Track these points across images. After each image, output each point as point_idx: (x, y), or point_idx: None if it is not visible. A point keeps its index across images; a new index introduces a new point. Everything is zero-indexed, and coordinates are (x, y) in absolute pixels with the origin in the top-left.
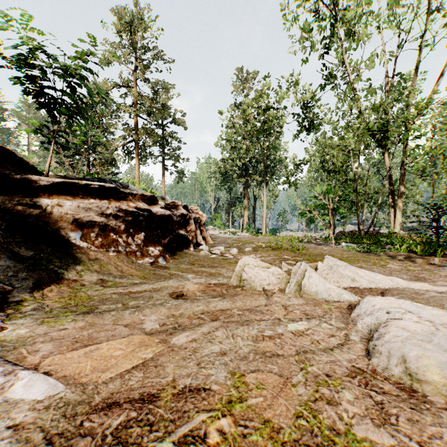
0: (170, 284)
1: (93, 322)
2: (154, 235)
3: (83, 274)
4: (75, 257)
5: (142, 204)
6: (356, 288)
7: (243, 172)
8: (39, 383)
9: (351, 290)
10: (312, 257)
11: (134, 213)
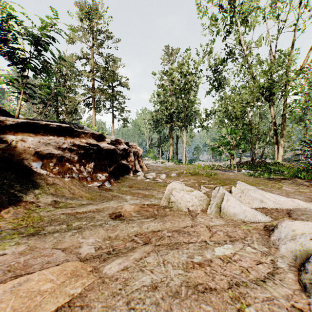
0: (111, 205)
1: (35, 245)
2: (101, 164)
3: (40, 196)
4: (35, 182)
5: (92, 141)
6: (265, 209)
7: (169, 120)
8: None
9: (261, 210)
10: (222, 181)
11: (85, 147)
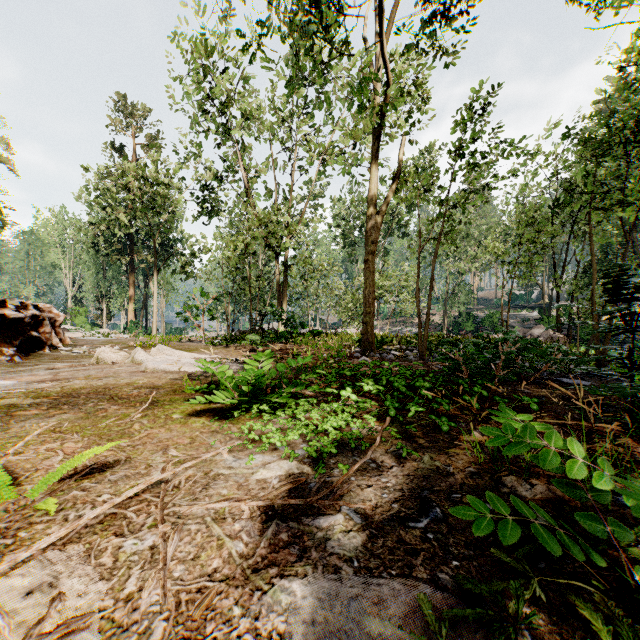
0: (42, 366)
1: (6, 376)
2: (7, 337)
3: None
4: None
5: None
6: None
7: (127, 247)
8: (9, 381)
9: None
10: None
11: None
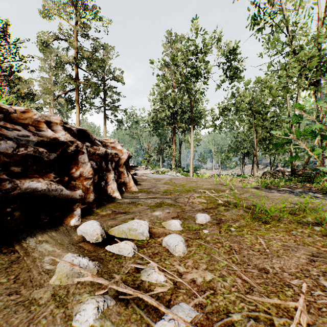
0: None
1: None
2: None
3: None
4: None
5: None
6: None
7: (171, 121)
8: None
9: None
10: None
11: None
